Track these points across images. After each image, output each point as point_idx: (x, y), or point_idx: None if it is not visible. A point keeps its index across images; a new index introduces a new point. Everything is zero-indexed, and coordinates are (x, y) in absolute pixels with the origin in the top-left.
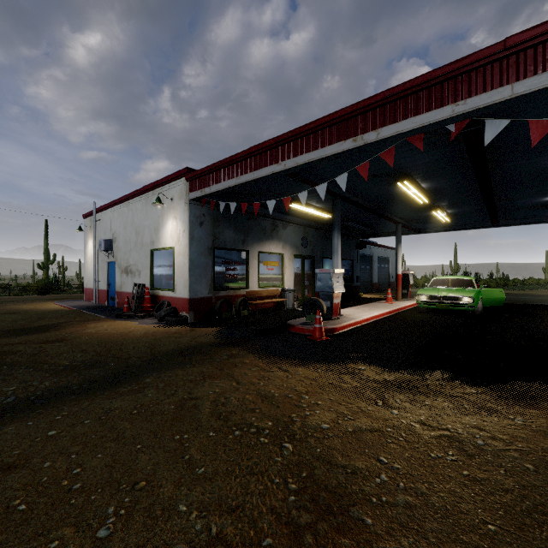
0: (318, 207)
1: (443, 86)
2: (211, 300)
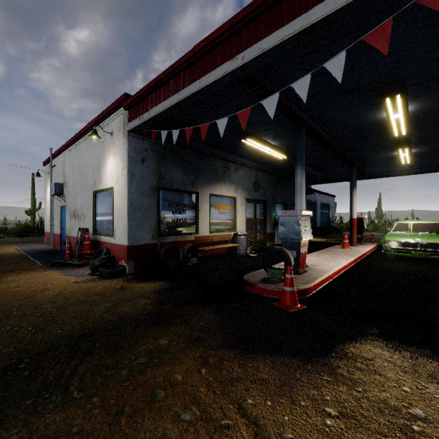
0: (274, 146)
1: None
2: (156, 246)
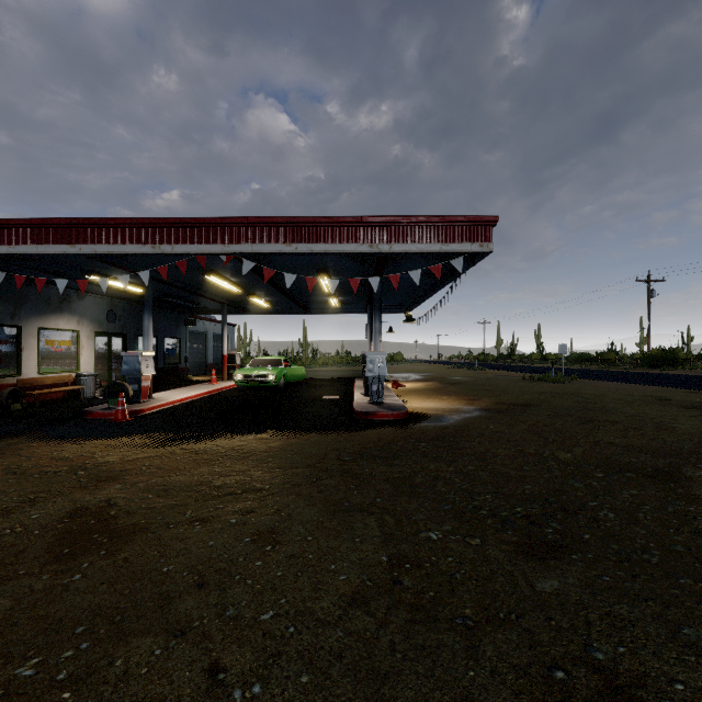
0: (129, 281)
1: (217, 230)
2: None
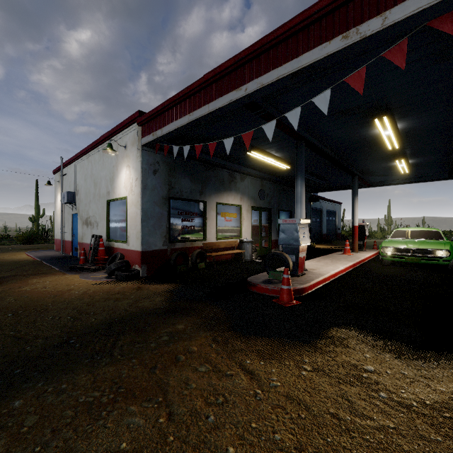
0: (277, 157)
1: None
2: (166, 252)
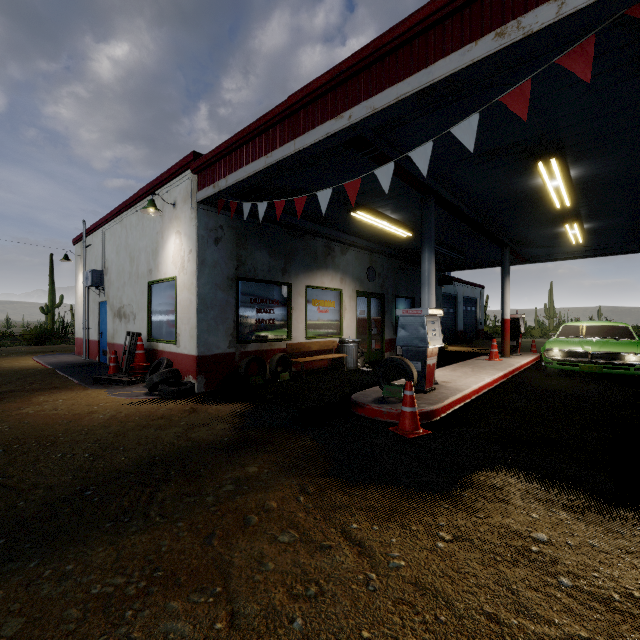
0: (394, 220)
1: None
2: (234, 357)
